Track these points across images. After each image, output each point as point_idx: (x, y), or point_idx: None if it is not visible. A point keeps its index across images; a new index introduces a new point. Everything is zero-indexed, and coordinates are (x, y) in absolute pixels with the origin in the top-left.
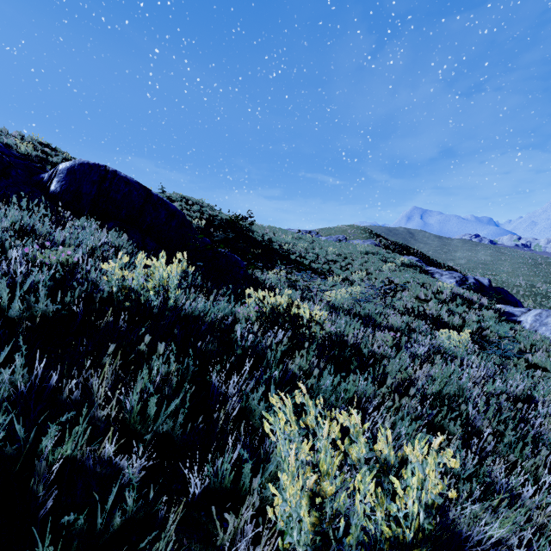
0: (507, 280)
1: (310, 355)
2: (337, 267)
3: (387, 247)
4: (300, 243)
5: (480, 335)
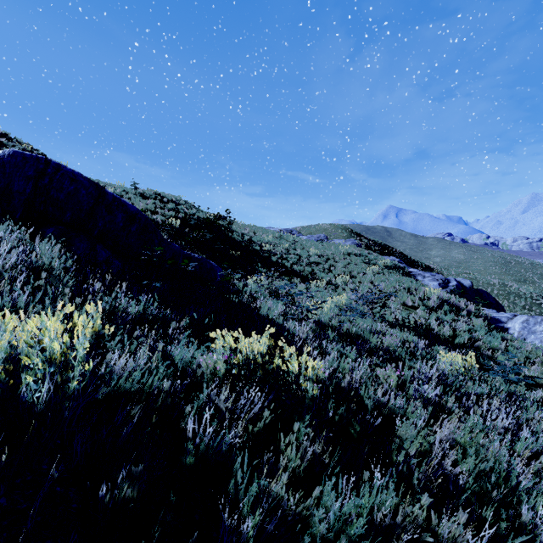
0: (481, 279)
1: (301, 432)
2: (319, 269)
3: (367, 246)
4: (282, 243)
5: (472, 346)
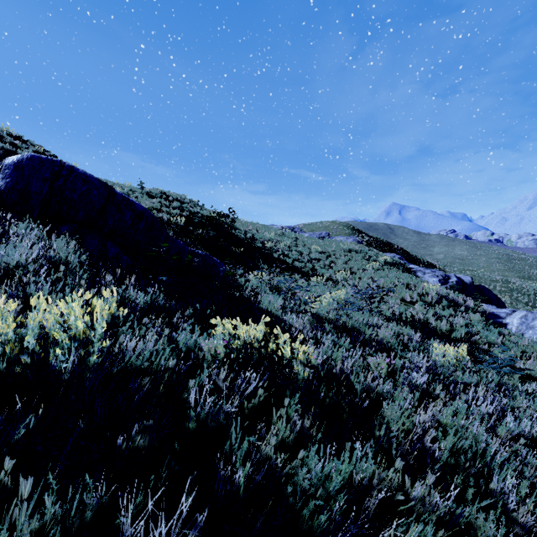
0: (484, 275)
1: (291, 409)
2: (320, 266)
3: (369, 243)
4: (284, 240)
5: (469, 340)
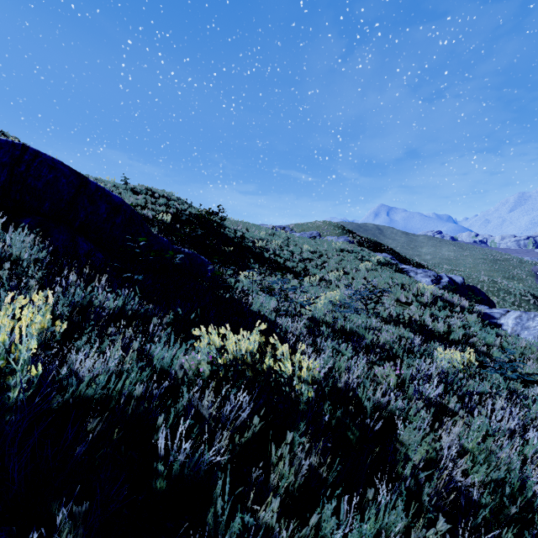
0: (471, 275)
1: (294, 442)
2: (312, 266)
3: (360, 243)
4: (274, 239)
5: (467, 342)
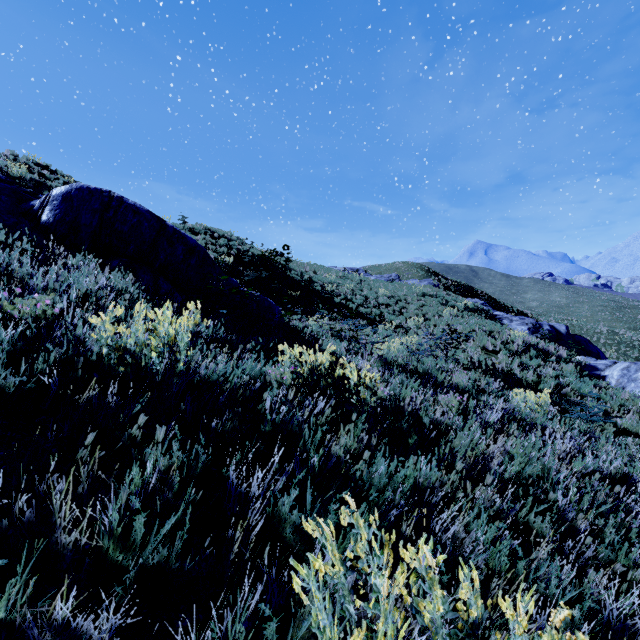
0: (586, 326)
1: (358, 429)
2: (389, 311)
3: (447, 288)
4: (346, 283)
5: (559, 393)
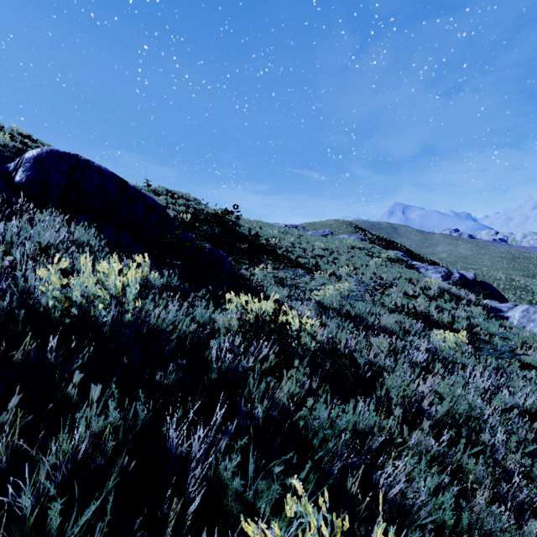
0: (487, 273)
1: (300, 373)
2: (323, 262)
3: (372, 241)
4: (287, 237)
5: (470, 332)
